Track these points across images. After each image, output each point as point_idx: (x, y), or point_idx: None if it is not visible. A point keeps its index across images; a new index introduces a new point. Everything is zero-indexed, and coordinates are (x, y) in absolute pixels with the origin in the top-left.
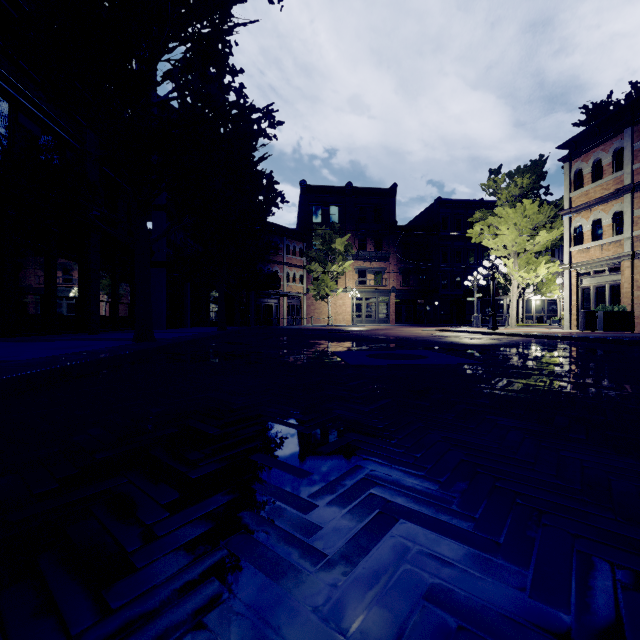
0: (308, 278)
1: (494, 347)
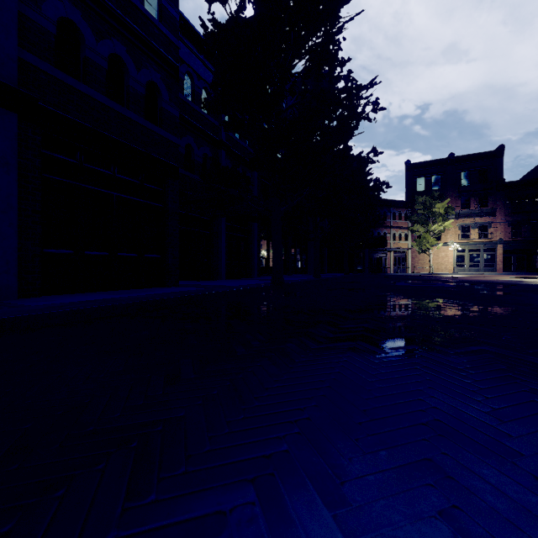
0: (412, 236)
1: (501, 284)
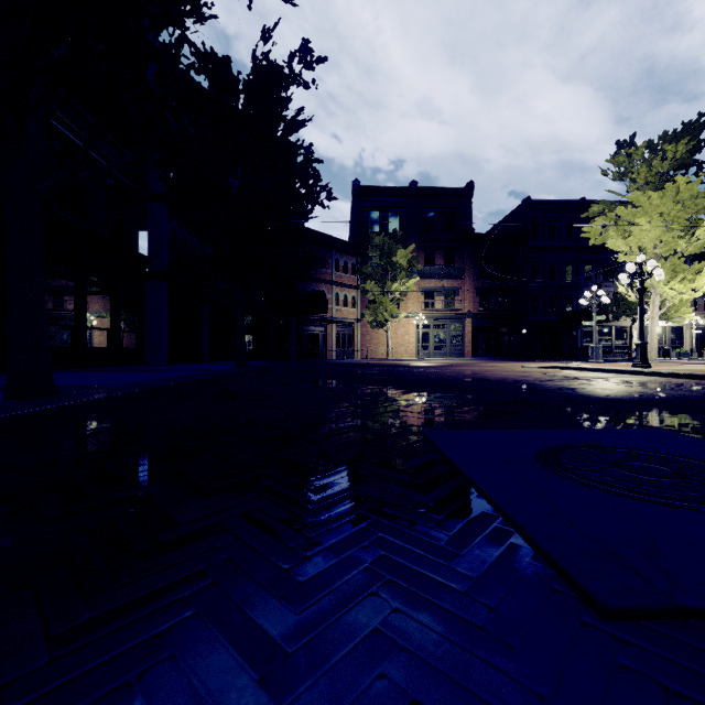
0: (362, 301)
1: None
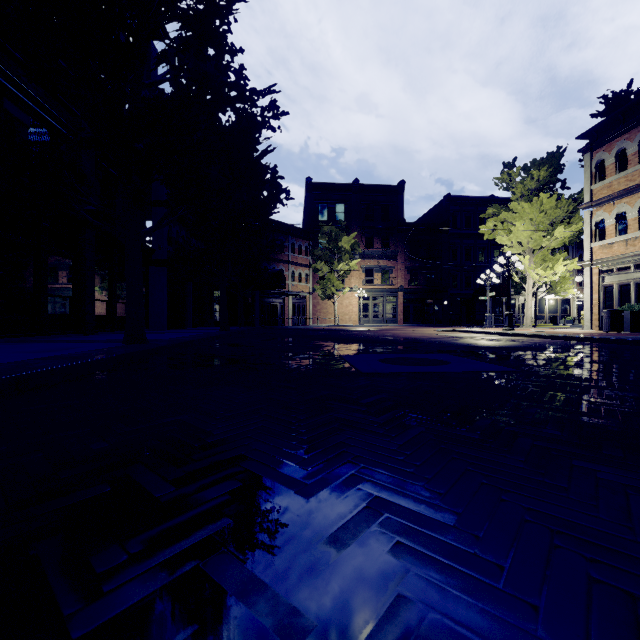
0: (314, 277)
1: (519, 350)
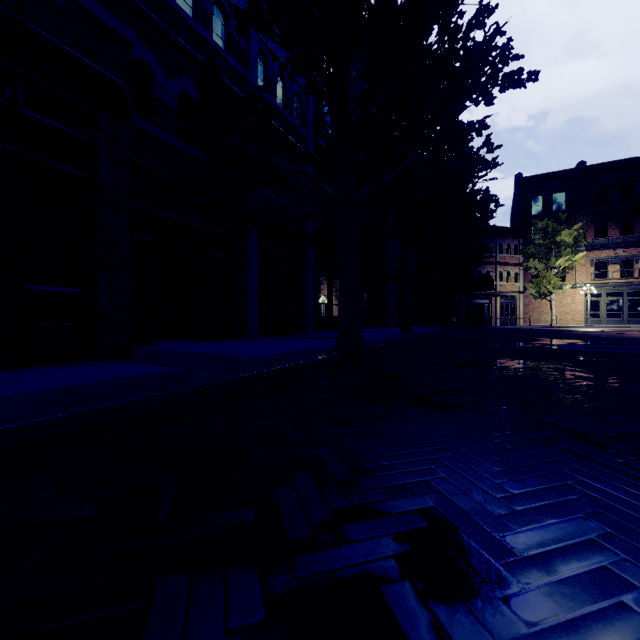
0: (525, 275)
1: None
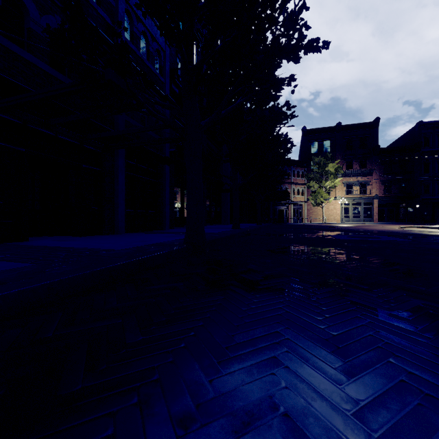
0: (307, 191)
1: (437, 236)
